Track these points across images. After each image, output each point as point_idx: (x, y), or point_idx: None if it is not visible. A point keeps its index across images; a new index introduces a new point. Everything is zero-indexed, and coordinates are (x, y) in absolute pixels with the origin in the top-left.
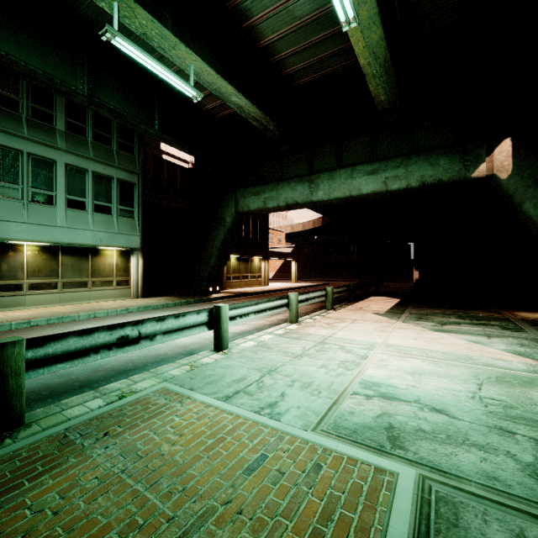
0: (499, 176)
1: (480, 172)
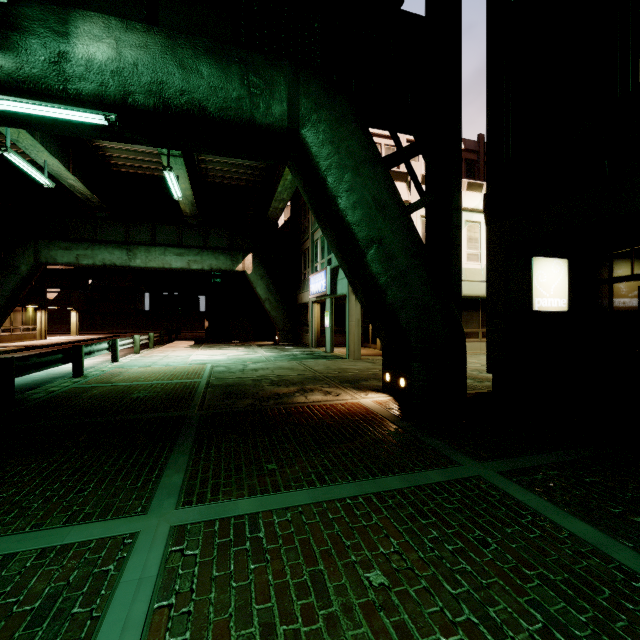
0: (248, 272)
1: (239, 268)
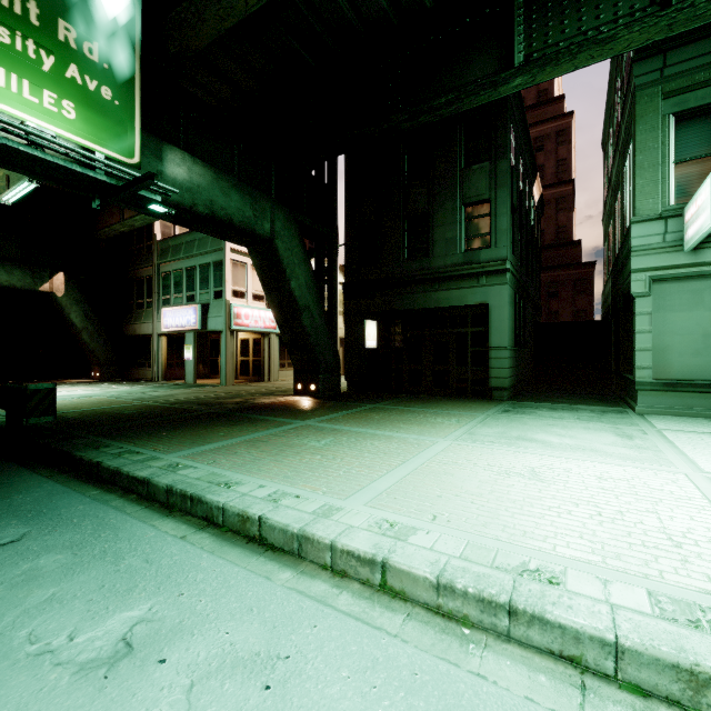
0: (58, 295)
1: (45, 289)
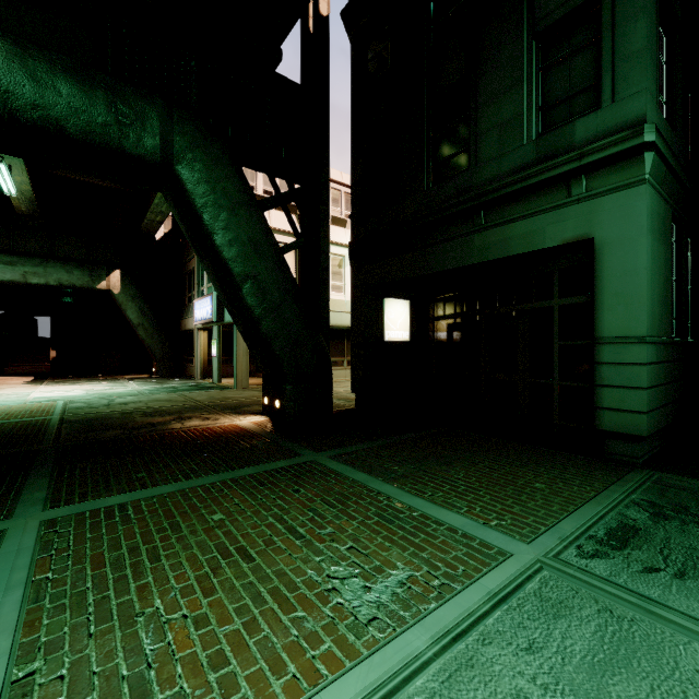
0: (114, 292)
1: (102, 286)
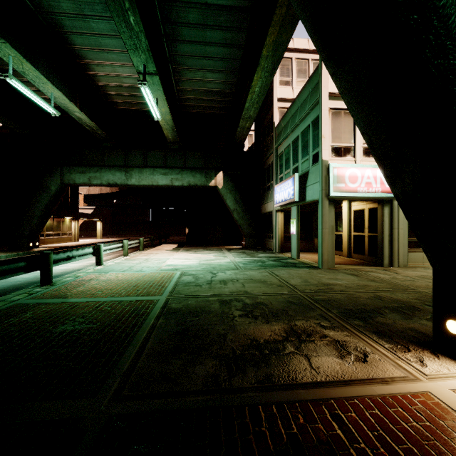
0: (219, 187)
1: (212, 184)
